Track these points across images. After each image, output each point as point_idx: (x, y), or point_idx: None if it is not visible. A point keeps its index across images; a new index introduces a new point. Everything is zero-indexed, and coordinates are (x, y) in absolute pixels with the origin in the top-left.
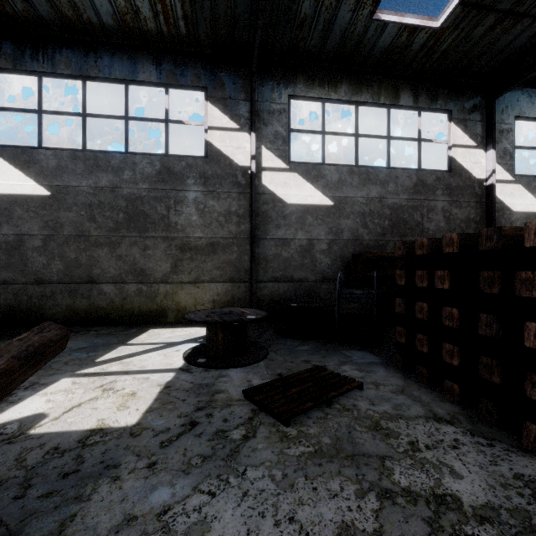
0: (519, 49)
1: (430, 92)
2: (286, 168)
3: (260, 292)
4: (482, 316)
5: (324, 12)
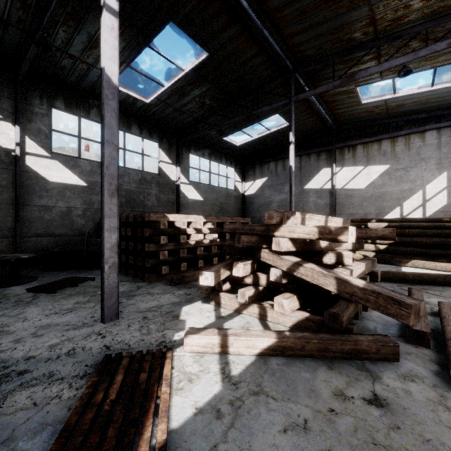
0: (187, 124)
1: (148, 129)
2: (49, 156)
3: (24, 245)
4: (138, 244)
5: (79, 70)
